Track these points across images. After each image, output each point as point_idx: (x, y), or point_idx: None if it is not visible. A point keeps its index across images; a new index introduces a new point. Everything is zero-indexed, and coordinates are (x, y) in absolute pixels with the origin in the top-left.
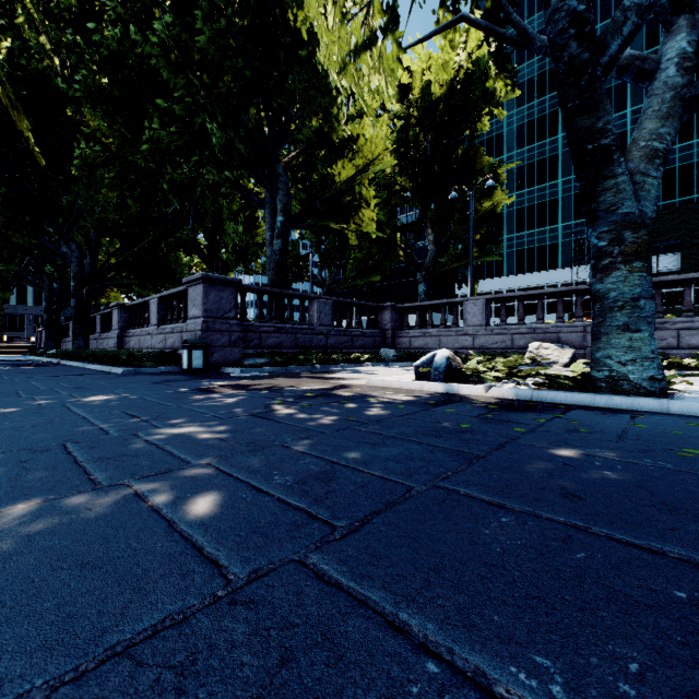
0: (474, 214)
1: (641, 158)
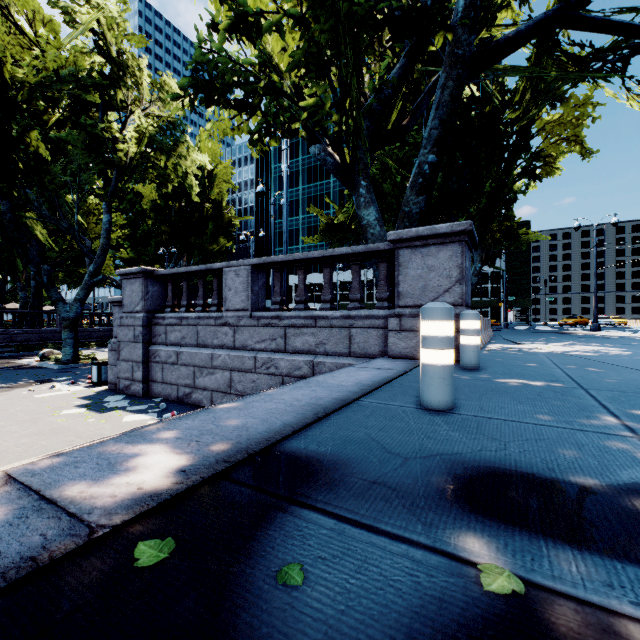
0: (209, 251)
1: (74, 300)
